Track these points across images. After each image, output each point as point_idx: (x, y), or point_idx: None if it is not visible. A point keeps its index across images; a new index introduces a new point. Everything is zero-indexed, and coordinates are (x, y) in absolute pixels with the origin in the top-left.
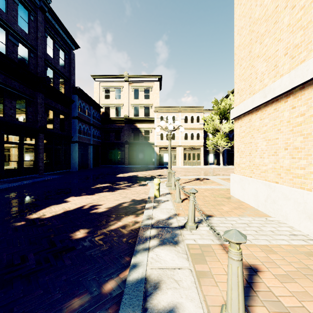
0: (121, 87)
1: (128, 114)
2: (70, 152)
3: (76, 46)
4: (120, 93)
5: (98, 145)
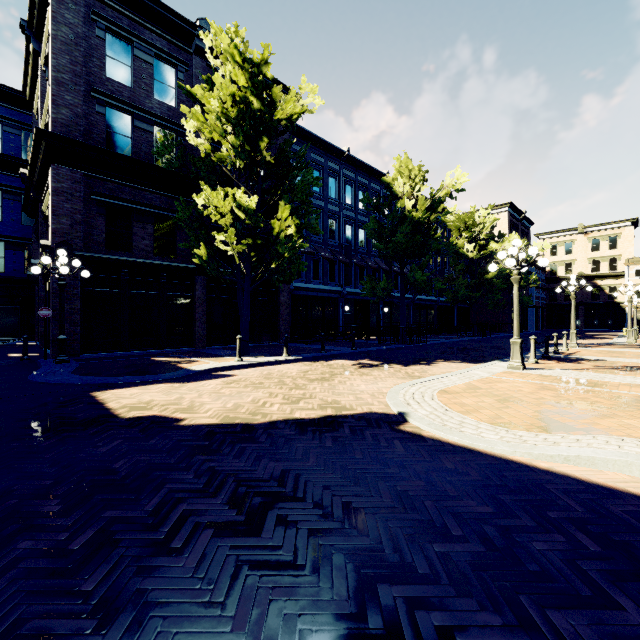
0: (573, 241)
1: (583, 270)
2: (528, 316)
3: (532, 224)
4: (571, 247)
5: (544, 307)
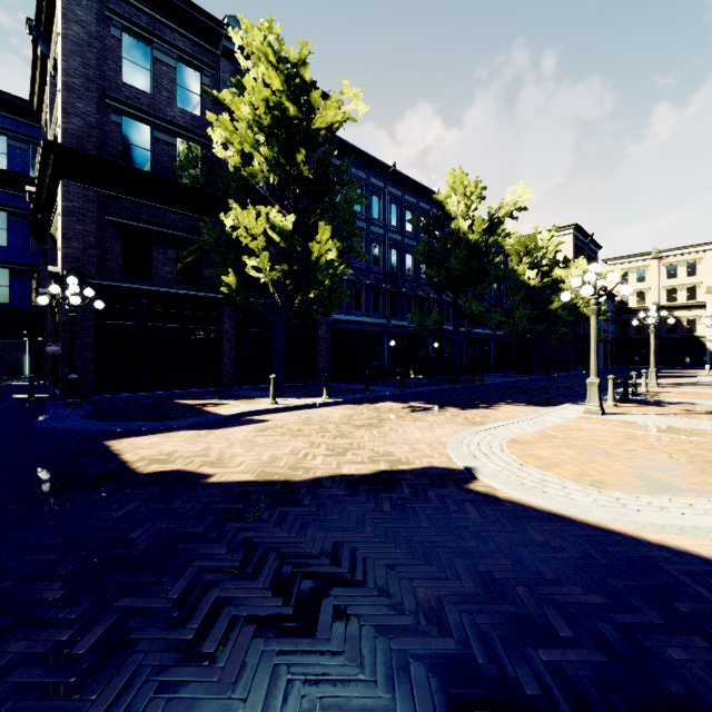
0: (646, 267)
1: (658, 300)
2: None
3: (599, 249)
4: (644, 274)
5: (613, 341)
